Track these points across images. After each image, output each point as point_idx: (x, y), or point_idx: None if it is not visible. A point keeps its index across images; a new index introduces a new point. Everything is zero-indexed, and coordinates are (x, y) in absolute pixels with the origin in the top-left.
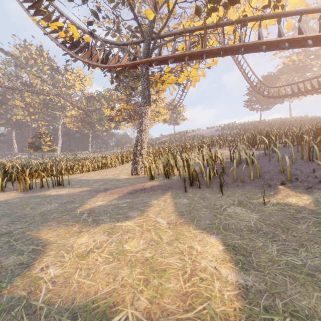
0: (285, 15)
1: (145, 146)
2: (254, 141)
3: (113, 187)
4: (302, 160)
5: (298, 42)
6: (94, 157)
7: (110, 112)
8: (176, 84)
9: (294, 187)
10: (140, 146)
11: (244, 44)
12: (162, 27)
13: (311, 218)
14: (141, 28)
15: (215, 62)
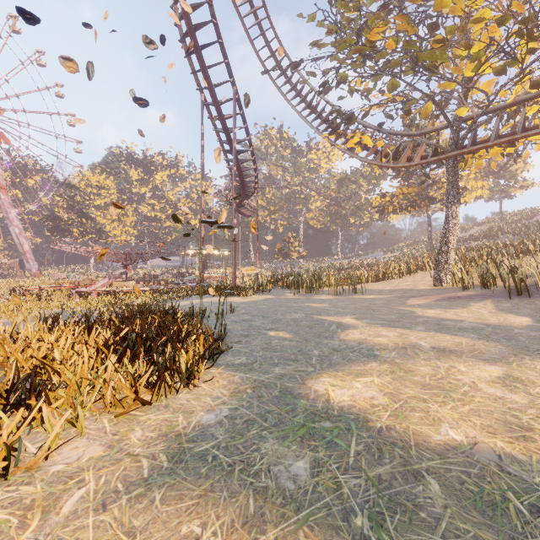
0: None
1: (453, 252)
2: None
3: (419, 296)
4: None
5: None
6: (353, 265)
7: (379, 200)
8: (502, 156)
9: None
10: (445, 253)
11: None
12: (478, 116)
13: None
14: (448, 119)
15: None
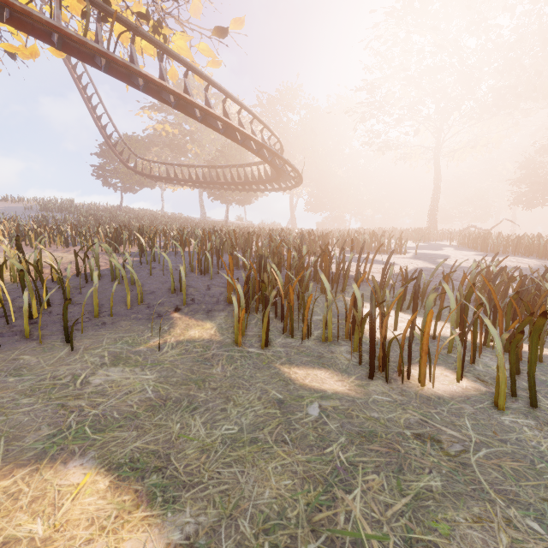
0: (170, 54)
1: None
2: (118, 239)
3: None
4: (192, 273)
5: (184, 105)
6: None
7: None
8: None
9: (193, 313)
10: None
11: (107, 52)
12: None
13: (223, 353)
14: None
15: (34, 53)
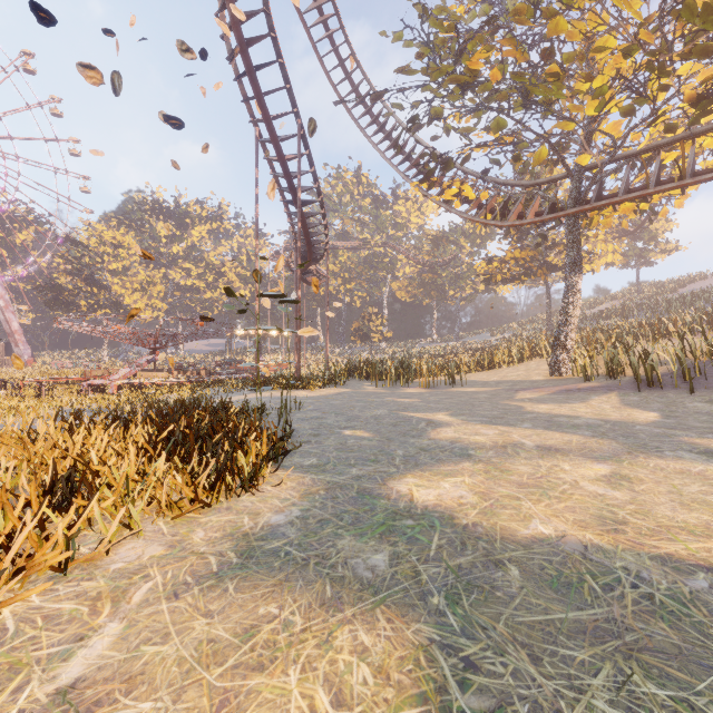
0: None
1: (573, 334)
2: None
3: (531, 388)
4: None
5: None
6: (452, 350)
7: (485, 267)
8: (635, 213)
9: None
10: (564, 335)
11: None
12: (603, 165)
13: None
14: (567, 167)
15: None
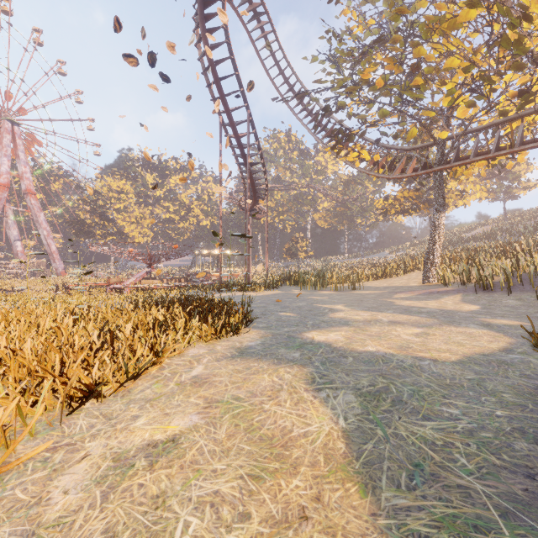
0: None
1: (438, 254)
2: None
3: (407, 291)
4: None
5: None
6: (358, 264)
7: (382, 203)
8: (488, 167)
9: None
10: (432, 255)
11: None
12: (458, 138)
13: None
14: (434, 138)
15: None
